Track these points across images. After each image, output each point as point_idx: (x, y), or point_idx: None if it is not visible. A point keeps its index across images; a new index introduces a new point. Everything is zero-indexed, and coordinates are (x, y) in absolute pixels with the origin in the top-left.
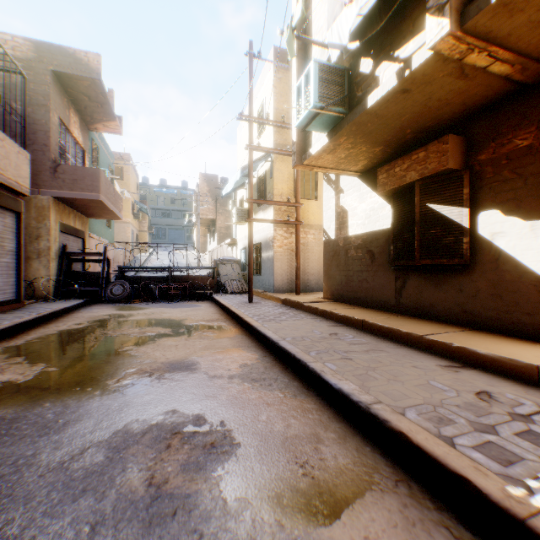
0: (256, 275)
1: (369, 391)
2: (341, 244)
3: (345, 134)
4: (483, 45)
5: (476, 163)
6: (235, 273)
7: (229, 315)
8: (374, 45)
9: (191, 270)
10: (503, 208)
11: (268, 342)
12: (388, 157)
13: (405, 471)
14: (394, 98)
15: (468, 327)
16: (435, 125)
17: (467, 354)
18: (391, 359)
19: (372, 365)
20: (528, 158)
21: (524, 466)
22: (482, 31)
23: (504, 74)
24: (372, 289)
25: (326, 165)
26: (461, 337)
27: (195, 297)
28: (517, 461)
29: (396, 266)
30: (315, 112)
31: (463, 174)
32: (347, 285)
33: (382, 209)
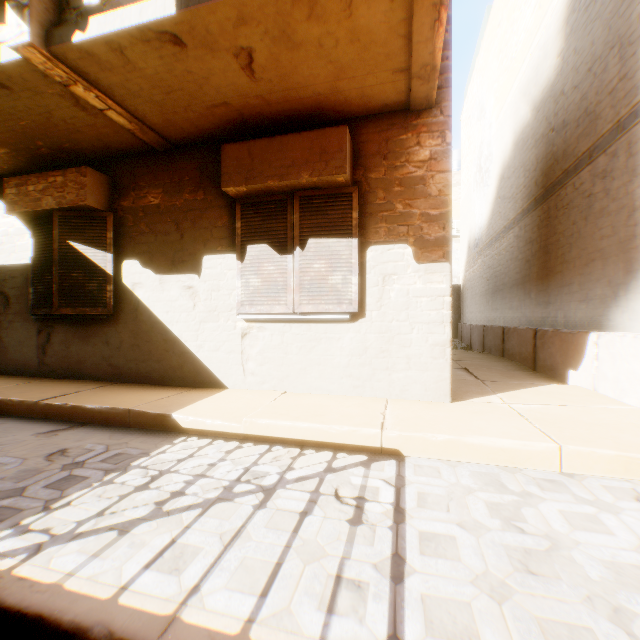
0: None
1: None
2: None
3: None
4: (87, 83)
5: (122, 208)
6: None
7: None
8: None
9: None
10: (142, 260)
11: None
12: (29, 168)
13: None
14: None
15: (115, 382)
16: (79, 150)
17: (82, 412)
18: None
19: None
20: (159, 217)
21: (17, 518)
22: (79, 68)
23: (129, 128)
24: (8, 348)
25: None
26: (90, 395)
27: None
28: (15, 515)
29: (39, 315)
30: None
31: (109, 216)
32: None
33: (22, 237)
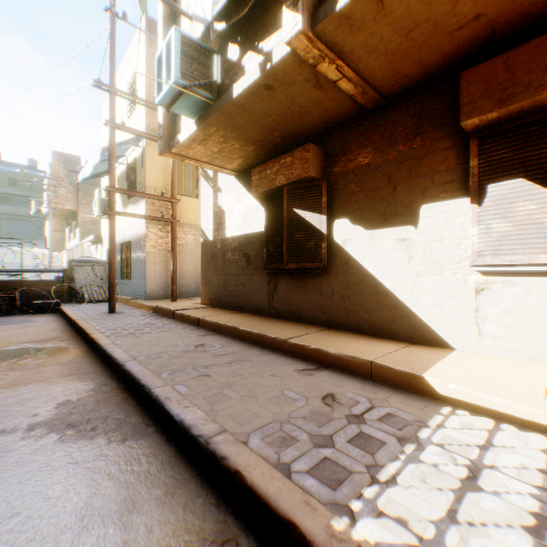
0: (125, 279)
1: (216, 416)
2: (219, 246)
3: (214, 124)
4: (332, 56)
5: (332, 174)
6: (99, 277)
7: (77, 332)
8: (240, 31)
9: (39, 273)
10: (352, 218)
11: (114, 364)
12: (262, 159)
13: (238, 522)
14: (259, 92)
15: (327, 327)
16: (300, 133)
17: (322, 355)
18: (253, 370)
19: (230, 380)
20: (369, 174)
21: (352, 482)
22: (331, 40)
23: (351, 94)
24: (248, 293)
25: (200, 158)
26: (318, 338)
27: (33, 309)
28: (347, 477)
29: (268, 269)
30: (179, 90)
31: (323, 183)
32: (224, 289)
33: (257, 212)
